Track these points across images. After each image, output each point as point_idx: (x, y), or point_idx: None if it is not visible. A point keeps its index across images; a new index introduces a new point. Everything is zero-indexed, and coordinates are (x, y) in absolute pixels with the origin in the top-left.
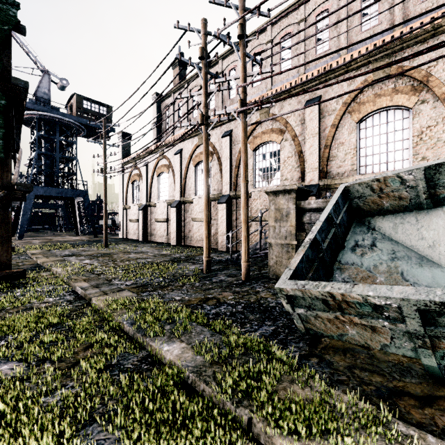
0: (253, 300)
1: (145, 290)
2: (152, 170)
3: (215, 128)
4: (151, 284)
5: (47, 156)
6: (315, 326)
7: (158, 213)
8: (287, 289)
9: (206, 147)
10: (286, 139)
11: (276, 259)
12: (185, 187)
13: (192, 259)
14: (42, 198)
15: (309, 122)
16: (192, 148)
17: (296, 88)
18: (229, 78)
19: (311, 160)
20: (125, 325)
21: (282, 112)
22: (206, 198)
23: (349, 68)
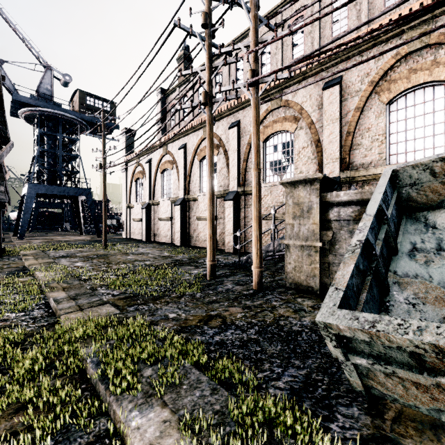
0: (270, 320)
1: (133, 304)
2: (156, 167)
3: (222, 120)
4: (143, 294)
5: (50, 153)
6: (383, 386)
7: (162, 212)
8: (339, 327)
9: (210, 131)
10: (301, 127)
11: (294, 263)
12: (189, 184)
13: (195, 261)
14: (45, 197)
15: (329, 106)
16: (197, 142)
17: (313, 69)
18: (238, 46)
19: (330, 150)
20: (88, 364)
21: (296, 98)
22: (210, 191)
23: (377, 40)
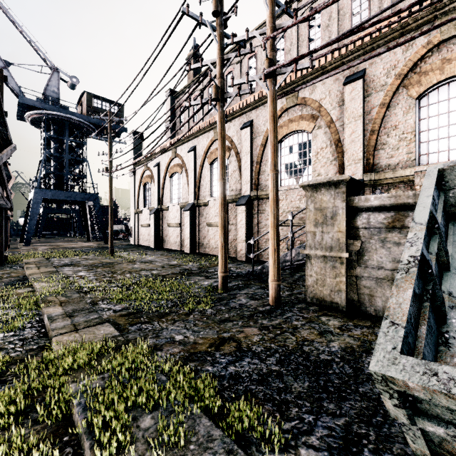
0: (292, 346)
1: (136, 322)
2: (164, 171)
3: (233, 120)
4: (148, 310)
5: (56, 157)
6: None
7: (171, 218)
8: (408, 384)
9: (222, 130)
10: (319, 126)
11: (316, 276)
12: (199, 188)
13: (205, 271)
14: (52, 202)
15: (350, 103)
16: (207, 144)
17: (333, 62)
18: (252, 34)
19: (352, 150)
20: (74, 407)
21: (314, 94)
22: (221, 195)
23: (405, 29)
